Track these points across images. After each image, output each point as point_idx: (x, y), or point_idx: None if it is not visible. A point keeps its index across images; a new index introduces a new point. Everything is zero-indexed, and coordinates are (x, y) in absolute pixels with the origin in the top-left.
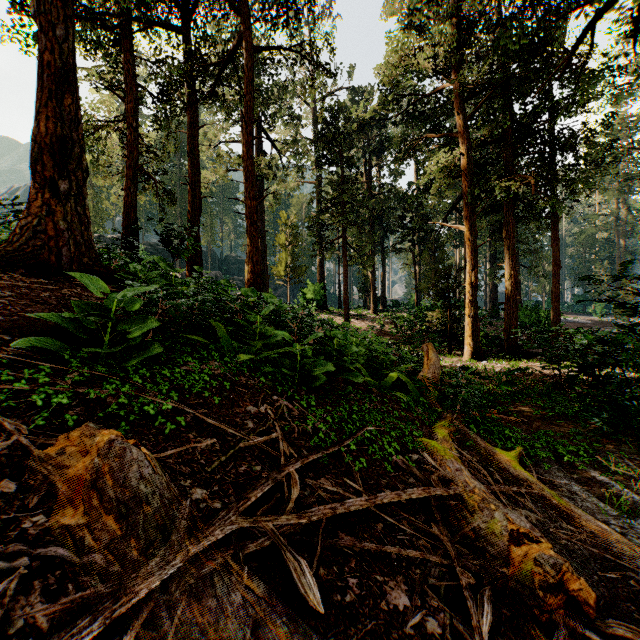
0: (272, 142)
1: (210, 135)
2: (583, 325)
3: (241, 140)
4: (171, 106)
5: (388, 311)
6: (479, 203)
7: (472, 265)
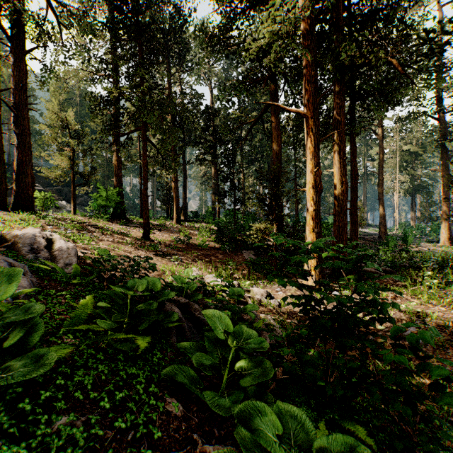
0: None
1: None
2: None
3: None
4: None
5: (190, 221)
6: None
7: (316, 163)
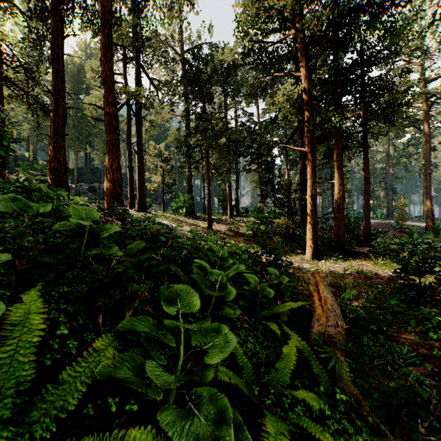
0: (149, 79)
1: (92, 65)
2: (372, 226)
3: (121, 73)
4: (43, 23)
5: (240, 216)
6: (316, 131)
7: (312, 181)
